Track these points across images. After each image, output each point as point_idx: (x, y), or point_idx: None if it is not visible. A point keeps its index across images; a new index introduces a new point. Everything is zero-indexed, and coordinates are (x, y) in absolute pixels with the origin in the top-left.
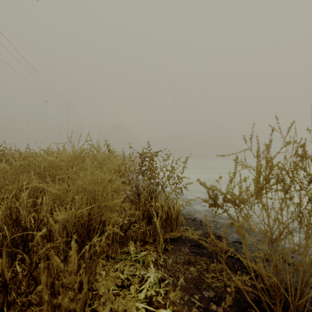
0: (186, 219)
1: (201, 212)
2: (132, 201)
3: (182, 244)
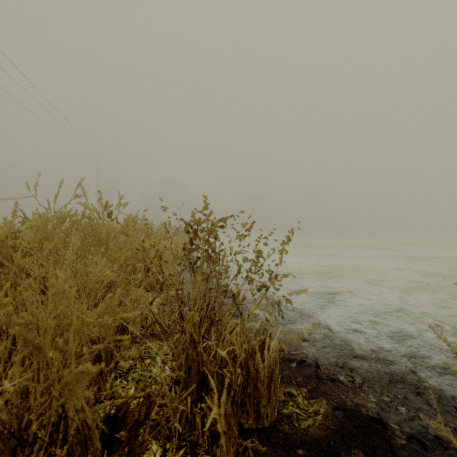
0: (286, 360)
1: (312, 340)
2: (168, 330)
3: (285, 455)
